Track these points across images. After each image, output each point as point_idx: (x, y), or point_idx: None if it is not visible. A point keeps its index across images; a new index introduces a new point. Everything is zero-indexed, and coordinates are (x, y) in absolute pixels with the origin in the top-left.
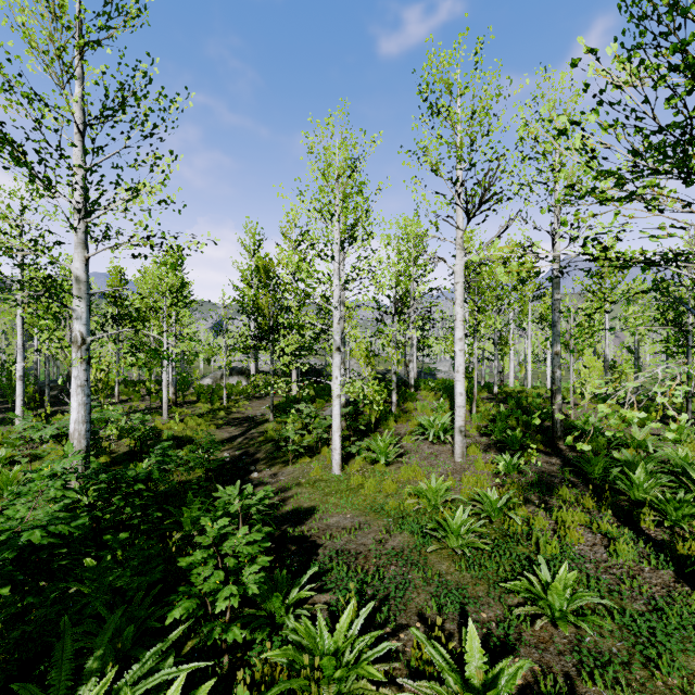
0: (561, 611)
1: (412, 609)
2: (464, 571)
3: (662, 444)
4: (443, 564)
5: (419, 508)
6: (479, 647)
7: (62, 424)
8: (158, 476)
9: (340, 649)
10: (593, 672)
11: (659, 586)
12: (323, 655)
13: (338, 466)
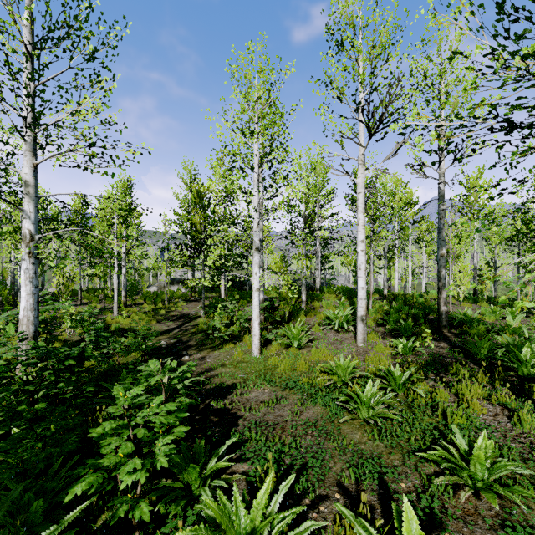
0: (485, 482)
1: (330, 479)
2: (377, 441)
3: None
4: (356, 433)
5: (329, 384)
6: (418, 530)
7: (13, 311)
8: (90, 353)
9: (257, 530)
10: None
11: None
12: None
13: (257, 350)
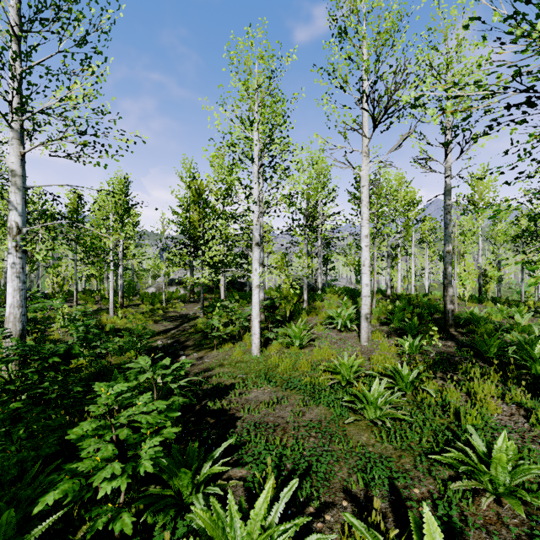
0: (508, 487)
1: (335, 484)
2: (385, 442)
3: None
4: (363, 435)
5: (333, 384)
6: None
7: None
8: (78, 351)
9: None
10: None
11: None
12: None
13: (257, 349)
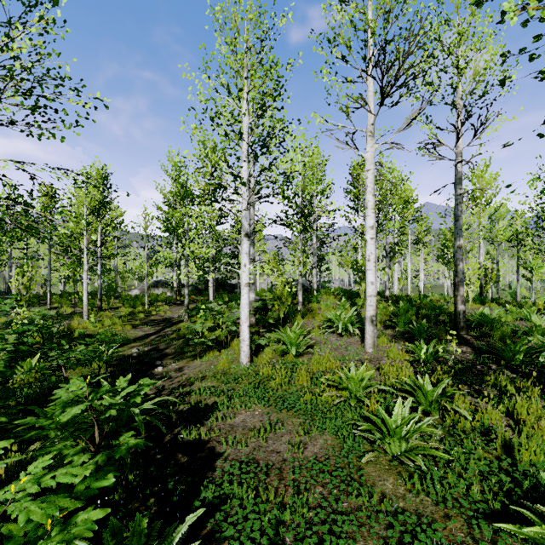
0: None
1: None
2: (421, 493)
3: None
4: (386, 480)
5: (339, 402)
6: None
7: None
8: (1, 368)
9: None
10: None
11: None
12: None
13: (246, 358)
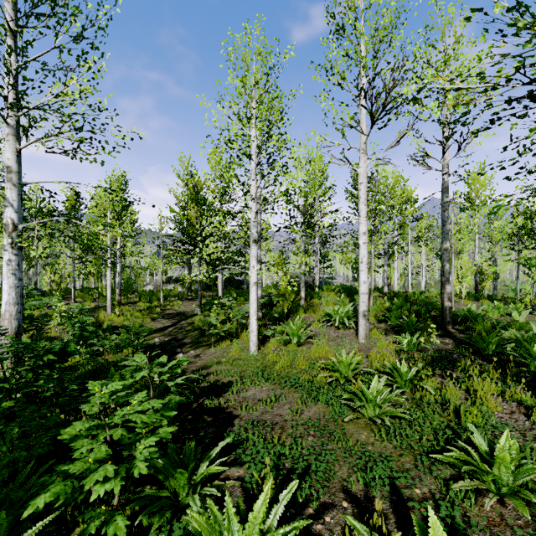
0: (511, 487)
1: (335, 485)
2: (385, 441)
3: None
4: (362, 433)
5: (331, 381)
6: None
7: None
8: (73, 348)
9: None
10: None
11: None
12: None
13: (255, 346)
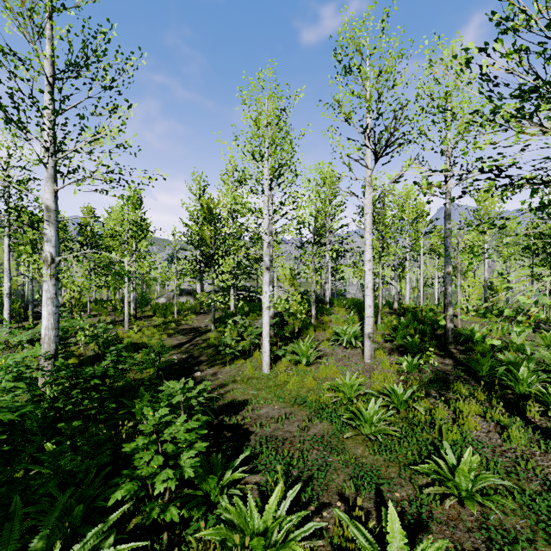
0: (468, 492)
1: (332, 489)
2: (377, 455)
3: (538, 348)
4: (358, 448)
5: (336, 401)
6: (400, 528)
7: (35, 330)
8: (112, 373)
9: (269, 529)
10: (501, 549)
11: (550, 468)
12: (253, 534)
13: (267, 366)
